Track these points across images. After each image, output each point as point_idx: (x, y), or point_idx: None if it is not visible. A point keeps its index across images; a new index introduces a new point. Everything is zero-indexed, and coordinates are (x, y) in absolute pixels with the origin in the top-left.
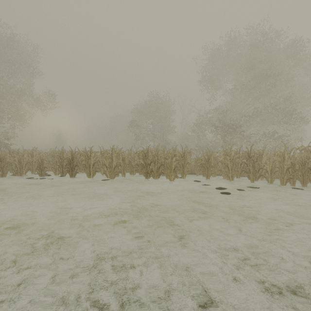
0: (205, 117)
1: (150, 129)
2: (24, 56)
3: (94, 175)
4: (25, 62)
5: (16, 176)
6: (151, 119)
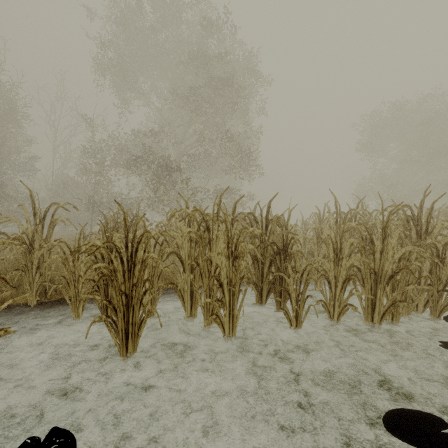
0: (112, 145)
1: None
2: None
3: None
4: None
5: None
6: None
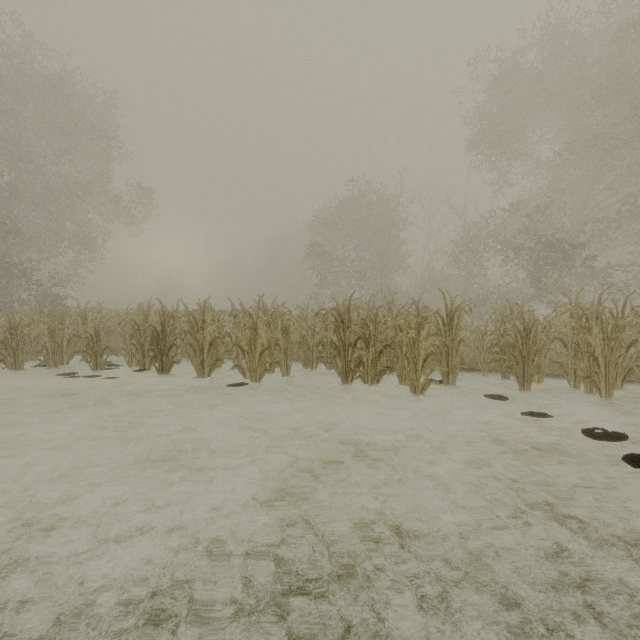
0: (485, 228)
1: (352, 261)
2: (93, 118)
3: (212, 369)
4: (92, 127)
5: (47, 368)
6: (353, 239)
